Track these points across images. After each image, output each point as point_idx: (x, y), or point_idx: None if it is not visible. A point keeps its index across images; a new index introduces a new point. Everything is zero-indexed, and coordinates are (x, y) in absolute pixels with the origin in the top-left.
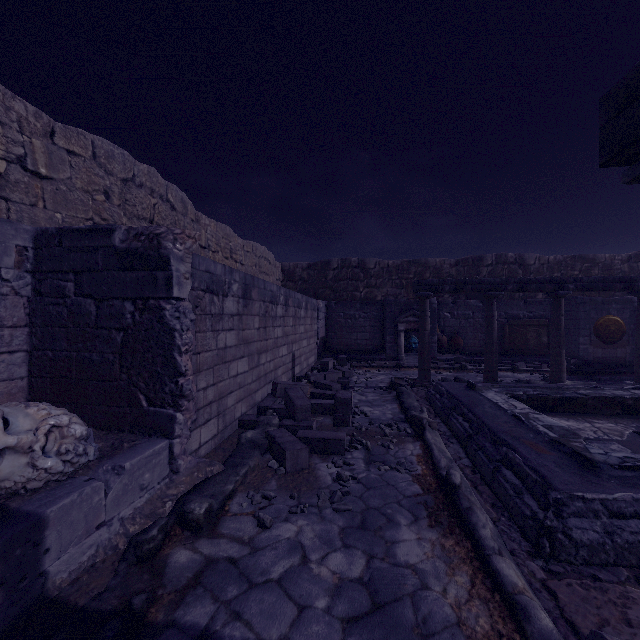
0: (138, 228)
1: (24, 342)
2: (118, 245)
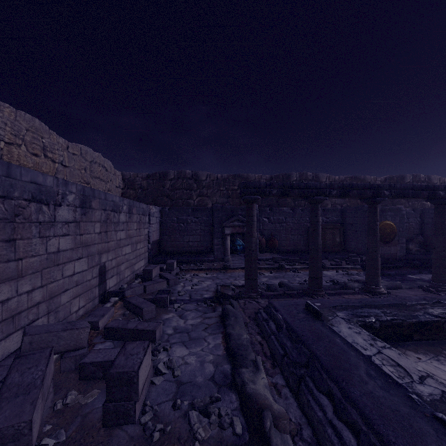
0: None
1: None
2: None
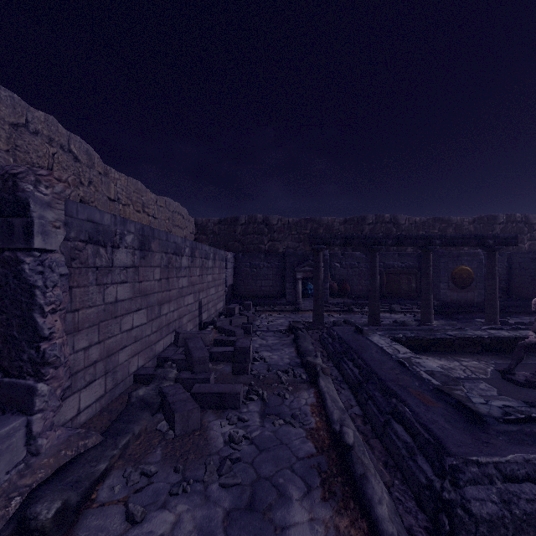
0: None
1: None
2: None
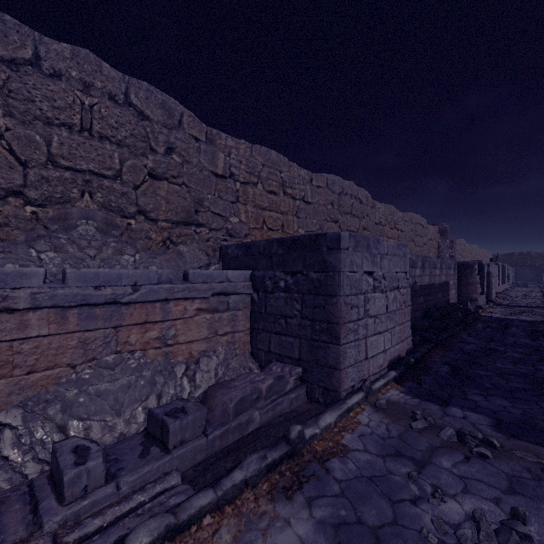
0: None
1: None
2: None
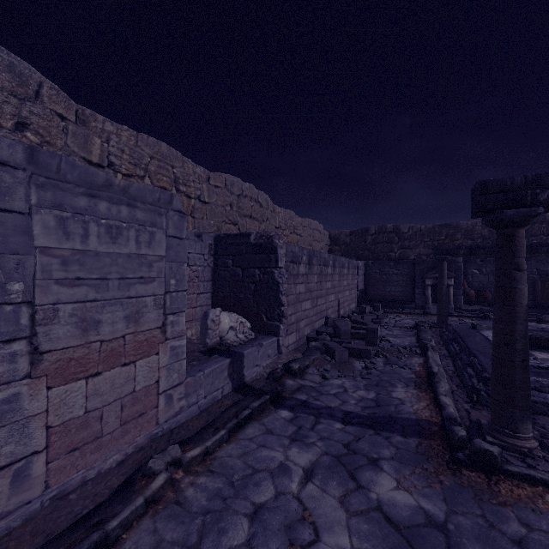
0: (261, 233)
1: (210, 288)
2: (252, 242)
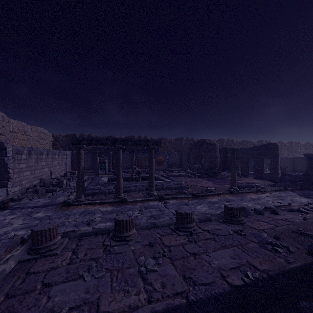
0: None
1: None
2: None
